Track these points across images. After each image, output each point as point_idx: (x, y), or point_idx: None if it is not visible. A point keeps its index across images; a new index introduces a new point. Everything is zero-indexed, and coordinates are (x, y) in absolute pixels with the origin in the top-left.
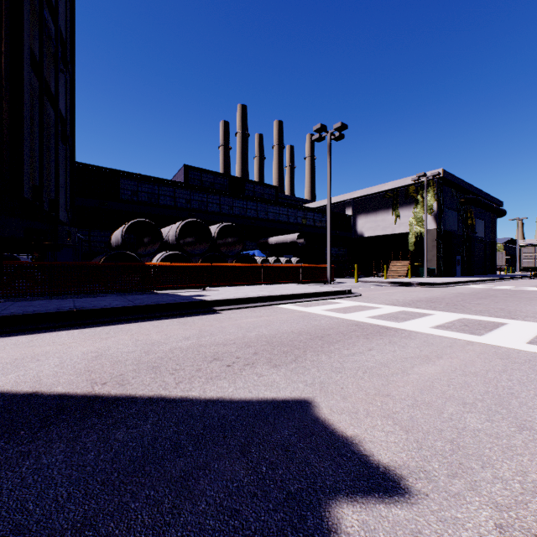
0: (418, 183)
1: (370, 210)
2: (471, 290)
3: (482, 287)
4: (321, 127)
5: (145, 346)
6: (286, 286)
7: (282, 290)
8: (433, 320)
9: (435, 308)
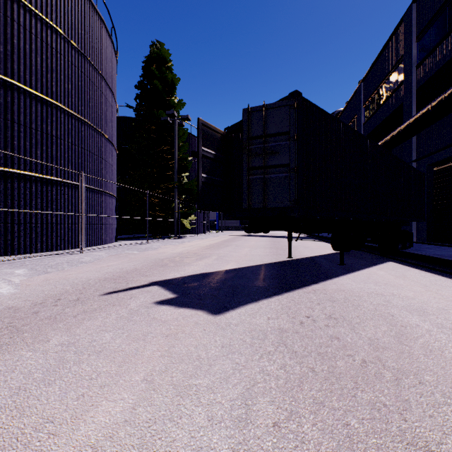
0: None
1: None
2: None
3: None
4: None
5: (405, 307)
6: None
7: None
8: None
9: None
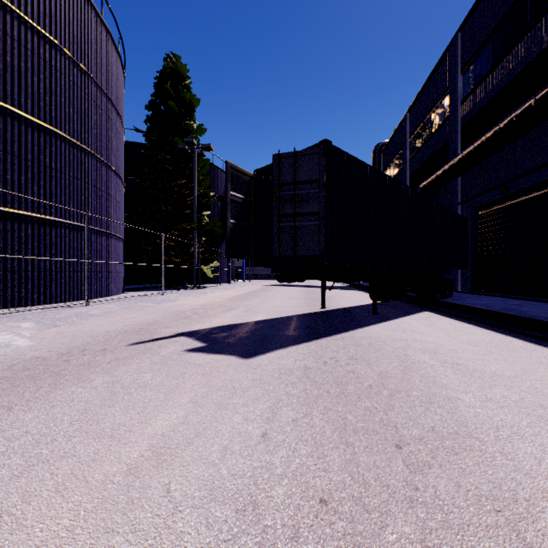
0: None
1: None
2: None
3: None
4: None
5: (421, 349)
6: None
7: None
8: None
9: None
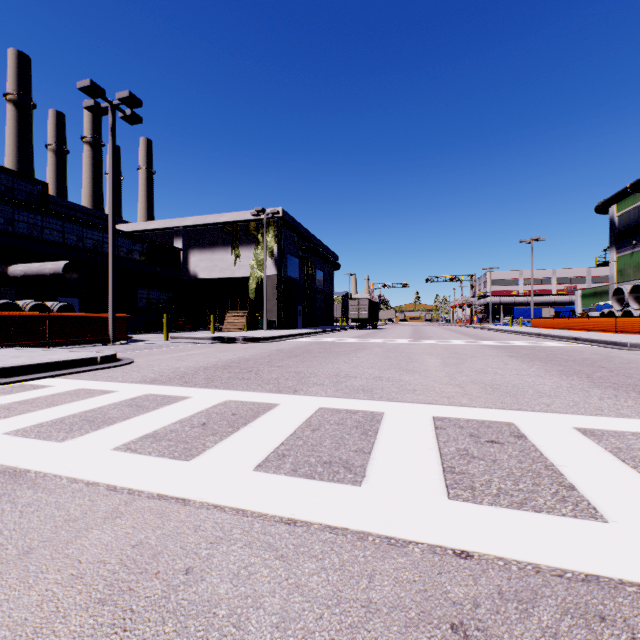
0: (259, 220)
1: (206, 245)
2: (295, 345)
3: (310, 340)
4: (93, 86)
5: None
6: None
7: None
8: (160, 418)
9: (213, 381)
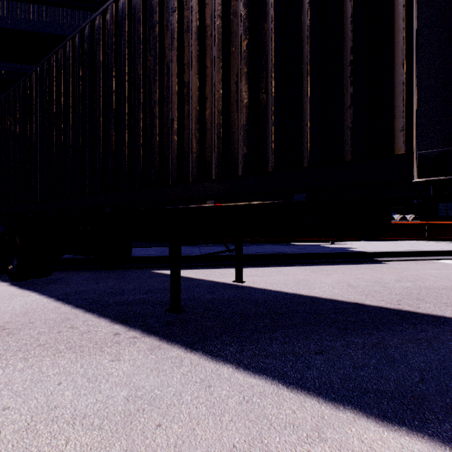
0: None
1: None
2: None
3: None
4: None
5: (374, 283)
6: (417, 243)
7: (424, 246)
8: None
9: None
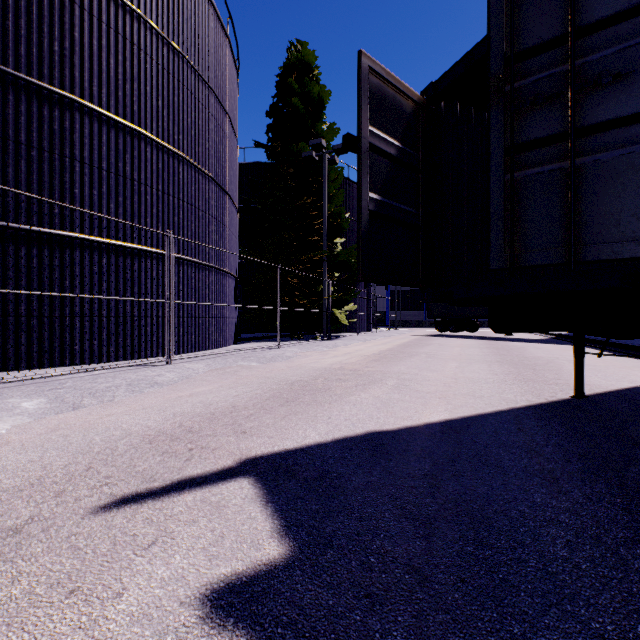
0: None
1: None
2: None
3: None
4: None
5: None
6: None
7: None
8: None
9: None
